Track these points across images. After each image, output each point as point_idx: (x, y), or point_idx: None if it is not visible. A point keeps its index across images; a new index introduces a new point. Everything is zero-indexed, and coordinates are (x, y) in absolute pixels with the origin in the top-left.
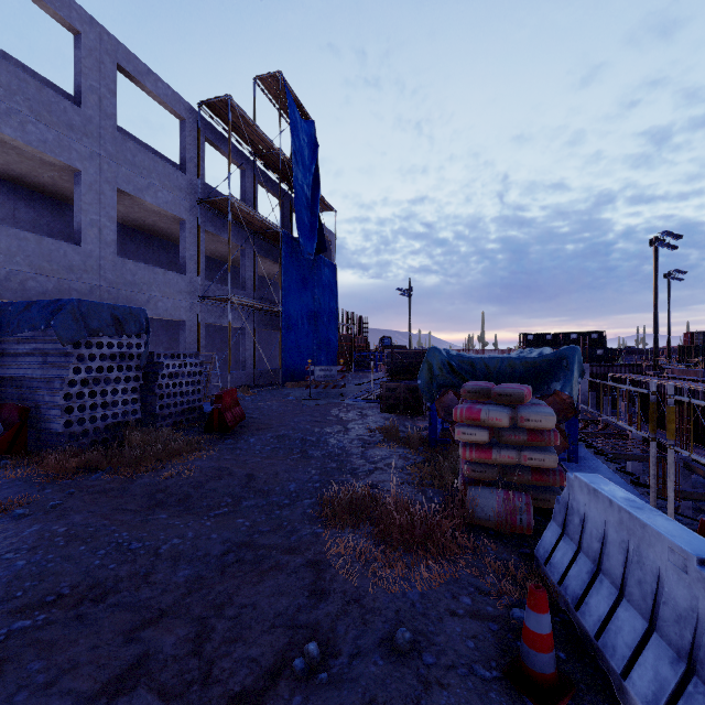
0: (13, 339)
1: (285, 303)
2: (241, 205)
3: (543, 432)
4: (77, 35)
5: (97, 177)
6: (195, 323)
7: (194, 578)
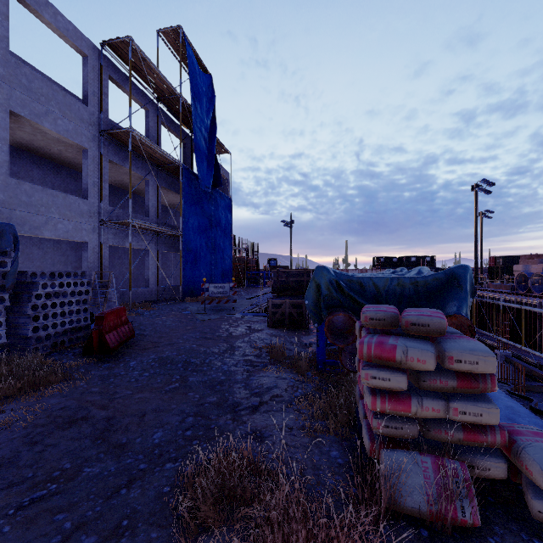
0: None
1: (185, 228)
2: (143, 138)
3: (477, 375)
4: None
5: None
6: (98, 244)
7: None
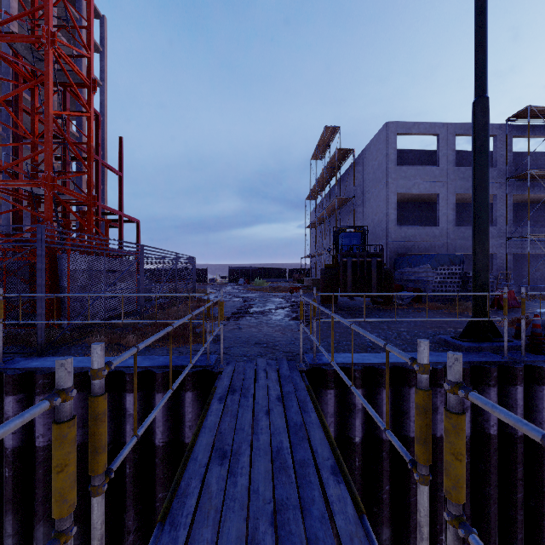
0: (418, 268)
1: None
2: (540, 171)
3: None
4: (437, 135)
5: (445, 193)
6: (503, 254)
7: (460, 325)
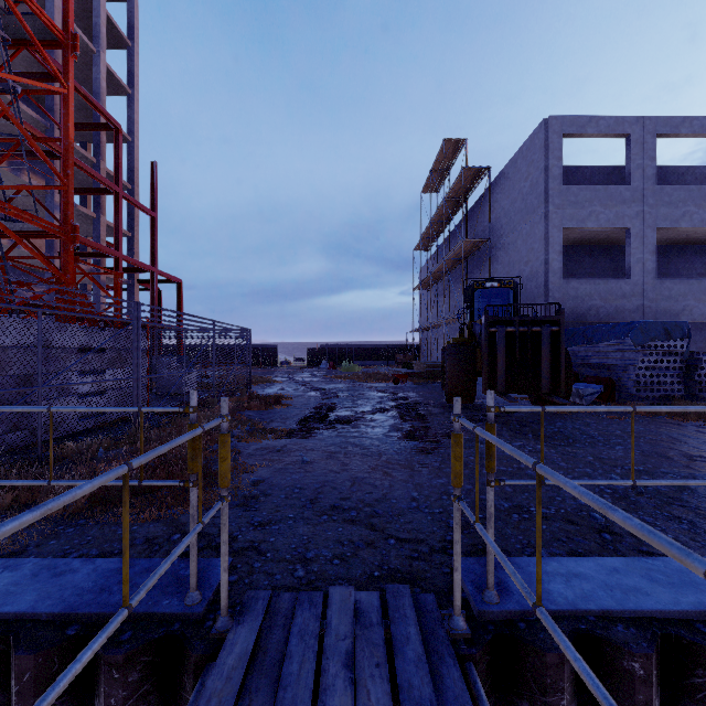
0: (605, 344)
1: None
2: None
3: None
4: (627, 137)
5: (641, 227)
6: None
7: None
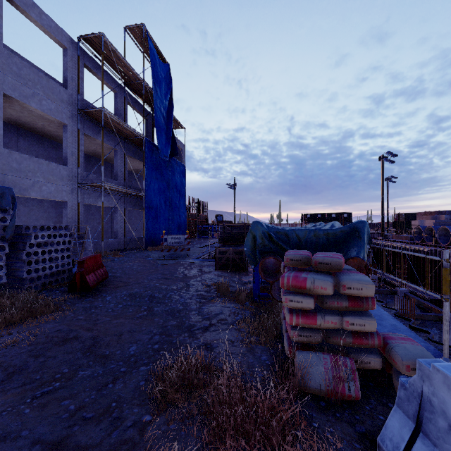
0: None
1: (148, 190)
2: (113, 116)
3: (362, 298)
4: None
5: None
6: (75, 203)
7: None
